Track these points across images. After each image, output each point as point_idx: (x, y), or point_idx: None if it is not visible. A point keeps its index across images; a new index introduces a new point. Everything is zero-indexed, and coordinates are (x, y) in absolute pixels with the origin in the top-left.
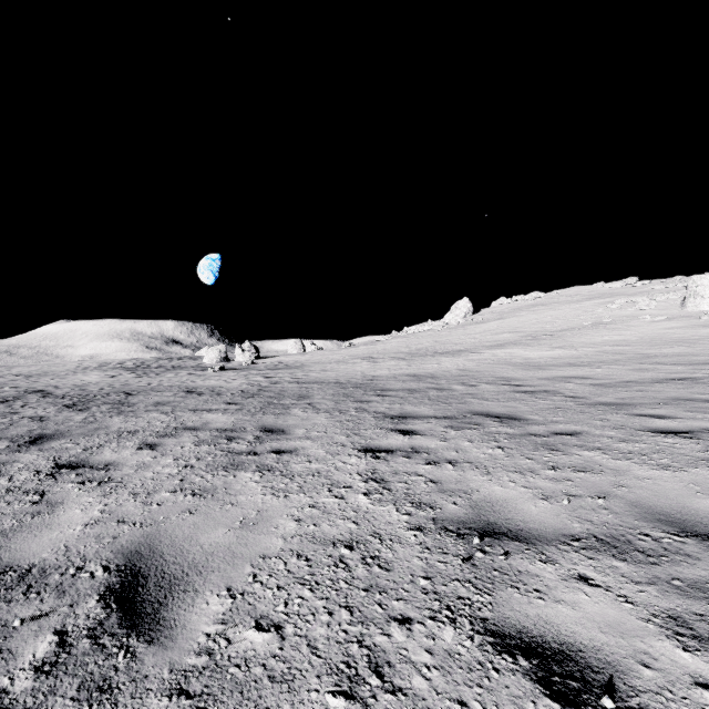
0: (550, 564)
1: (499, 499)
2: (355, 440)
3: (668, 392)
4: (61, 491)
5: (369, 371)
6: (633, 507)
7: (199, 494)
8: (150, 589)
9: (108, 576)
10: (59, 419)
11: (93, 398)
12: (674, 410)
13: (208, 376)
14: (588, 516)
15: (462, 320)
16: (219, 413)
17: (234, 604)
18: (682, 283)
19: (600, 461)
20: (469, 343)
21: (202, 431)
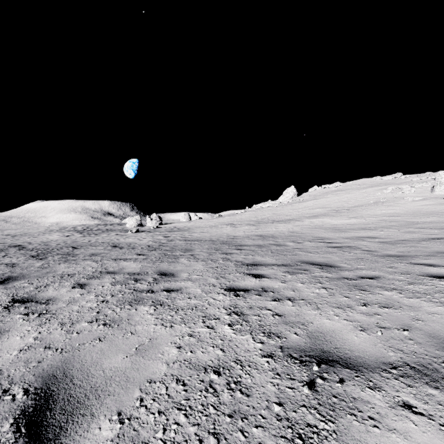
0: (377, 391)
1: (328, 330)
2: (222, 281)
3: (432, 248)
4: (10, 321)
5: (231, 233)
6: (431, 338)
7: (109, 324)
8: (55, 413)
9: (25, 399)
10: (24, 265)
11: (51, 250)
12: (440, 260)
13: (128, 235)
14: (399, 346)
15: (290, 200)
16: (131, 261)
17: (121, 429)
18: (431, 176)
19: (398, 299)
20: (295, 215)
21: (118, 274)
